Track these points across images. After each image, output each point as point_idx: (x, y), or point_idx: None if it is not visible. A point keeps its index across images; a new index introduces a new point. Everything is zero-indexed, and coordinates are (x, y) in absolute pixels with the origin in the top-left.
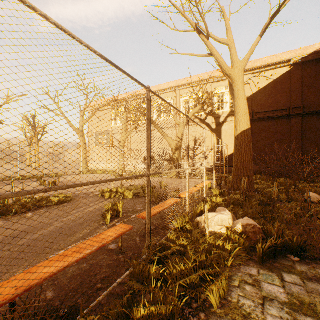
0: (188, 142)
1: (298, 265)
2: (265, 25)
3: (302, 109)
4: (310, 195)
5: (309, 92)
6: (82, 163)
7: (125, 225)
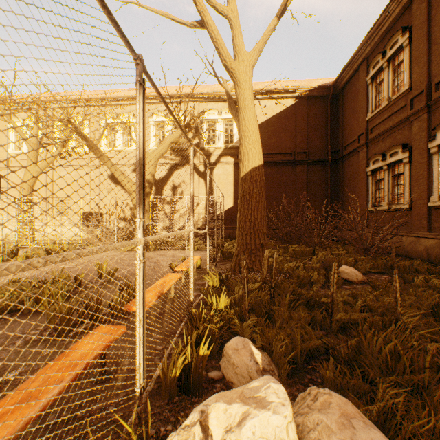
0: (144, 151)
1: None
2: None
3: (307, 155)
4: (347, 271)
5: (314, 135)
6: None
7: None
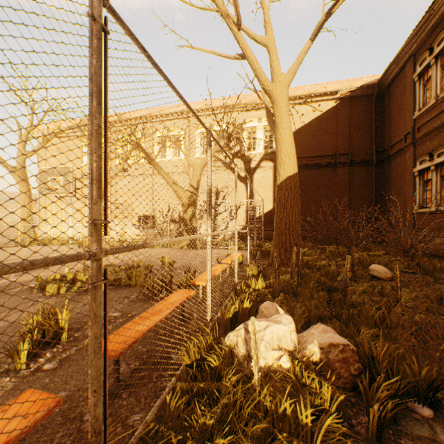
0: (211, 182)
1: (443, 434)
2: (318, 23)
3: (349, 156)
4: (376, 269)
5: (357, 135)
6: (22, 227)
7: (38, 395)
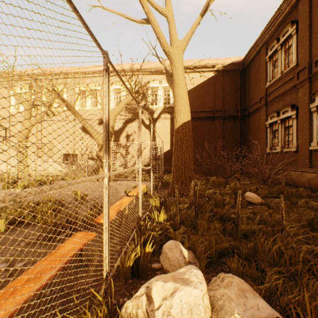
0: (108, 115)
1: None
2: (207, 1)
3: (223, 112)
4: (250, 196)
5: (228, 98)
6: None
7: None
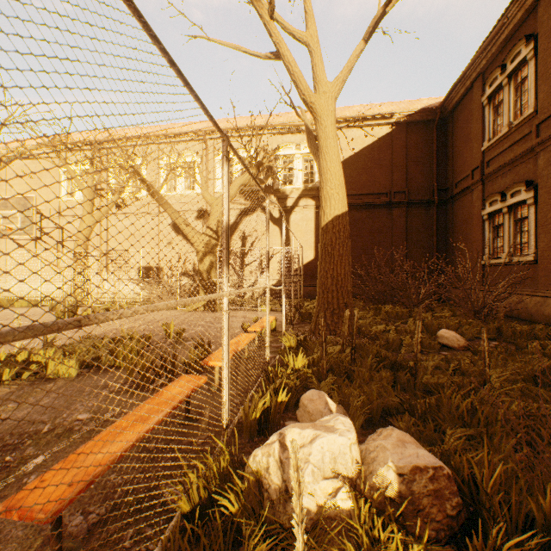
0: (228, 215)
1: None
2: (374, 18)
3: (407, 195)
4: (446, 335)
5: (416, 170)
6: None
7: None
